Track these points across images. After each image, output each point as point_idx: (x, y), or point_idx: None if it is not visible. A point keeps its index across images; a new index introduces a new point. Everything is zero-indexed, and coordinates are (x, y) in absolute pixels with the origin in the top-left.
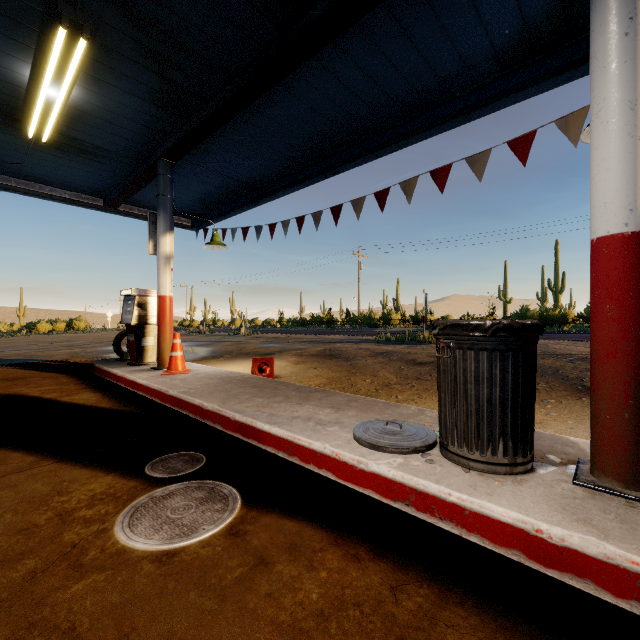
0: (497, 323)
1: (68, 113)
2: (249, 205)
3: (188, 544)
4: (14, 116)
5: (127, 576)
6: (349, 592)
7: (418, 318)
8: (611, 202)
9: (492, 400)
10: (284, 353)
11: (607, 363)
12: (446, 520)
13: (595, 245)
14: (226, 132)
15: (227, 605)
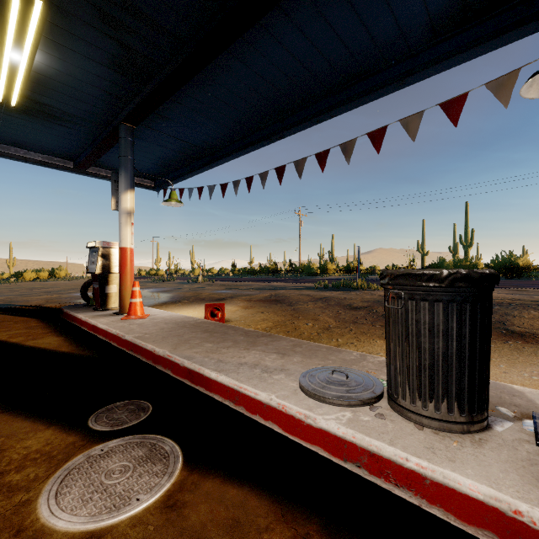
0: (454, 273)
1: (34, 78)
2: (203, 167)
3: (117, 522)
4: None
5: None
6: None
7: (350, 268)
8: None
9: (448, 354)
10: (235, 299)
11: None
12: (403, 487)
13: None
14: (181, 98)
15: None
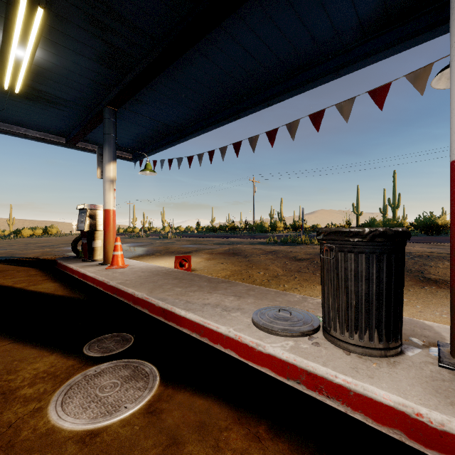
0: (374, 230)
1: (34, 70)
2: (173, 142)
3: (110, 423)
4: None
5: None
6: None
7: (296, 226)
8: None
9: (369, 295)
10: (199, 252)
11: None
12: (333, 398)
13: None
14: (155, 86)
15: None
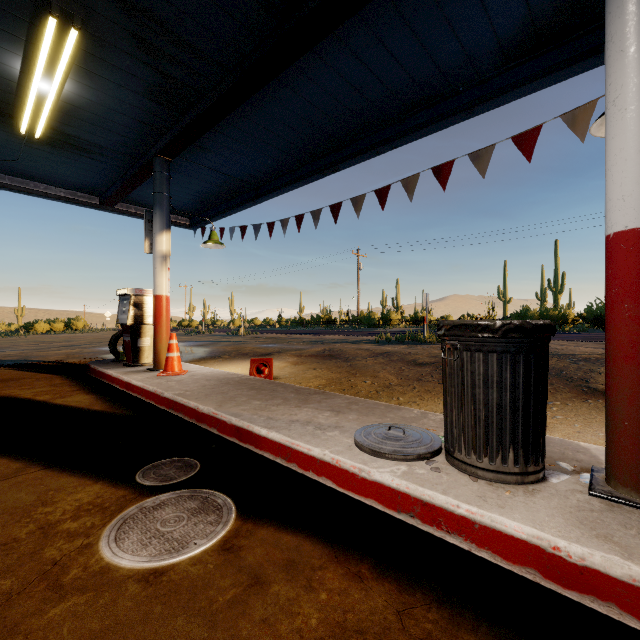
0: (508, 323)
1: (61, 108)
2: (247, 203)
3: (178, 561)
4: (6, 111)
5: (110, 599)
6: (351, 617)
7: (418, 318)
8: (630, 194)
9: (502, 405)
10: (283, 353)
11: (625, 366)
12: (454, 534)
13: (612, 241)
14: (223, 128)
15: (218, 633)
